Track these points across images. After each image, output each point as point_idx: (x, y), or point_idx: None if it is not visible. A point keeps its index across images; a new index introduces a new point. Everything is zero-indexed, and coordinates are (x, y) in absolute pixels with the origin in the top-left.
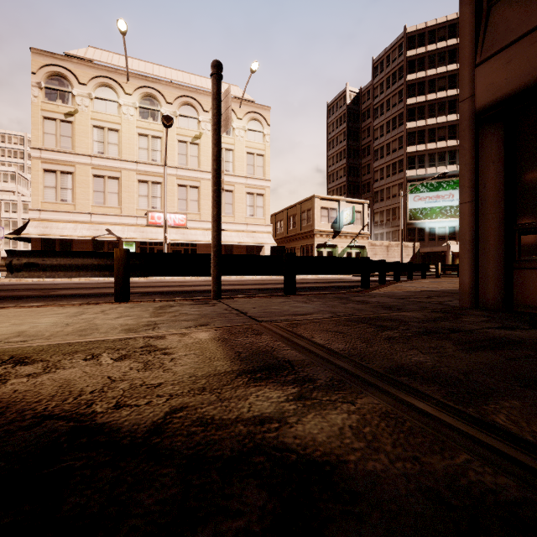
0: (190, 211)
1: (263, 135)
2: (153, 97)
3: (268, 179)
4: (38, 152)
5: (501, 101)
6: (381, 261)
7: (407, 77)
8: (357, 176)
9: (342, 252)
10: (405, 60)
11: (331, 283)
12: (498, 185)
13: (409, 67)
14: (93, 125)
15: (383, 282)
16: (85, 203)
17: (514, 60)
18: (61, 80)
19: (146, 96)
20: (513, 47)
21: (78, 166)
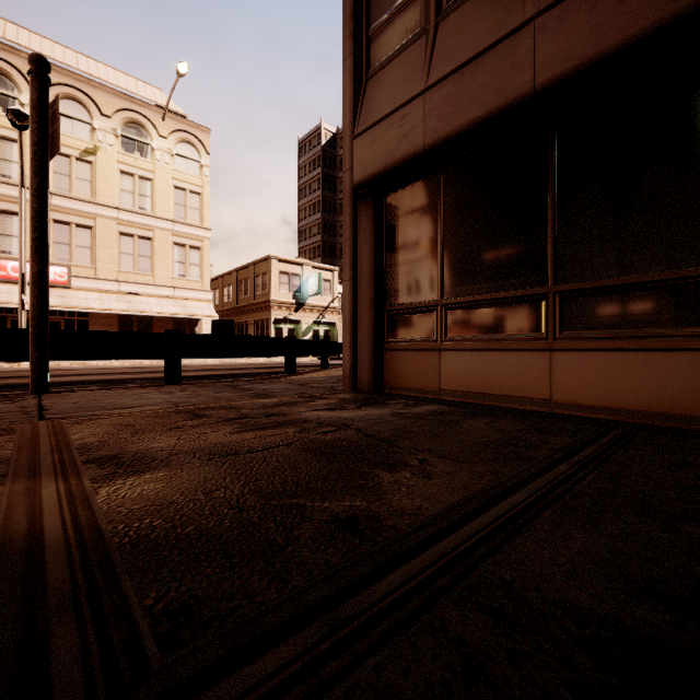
0: (76, 262)
1: (201, 166)
2: (3, 74)
3: (208, 227)
4: None
5: (369, 179)
6: (323, 341)
7: None
8: (335, 236)
9: (307, 329)
10: None
11: (273, 368)
12: (370, 264)
13: None
14: None
15: (325, 366)
16: None
17: (377, 141)
18: None
19: None
20: (377, 128)
21: None
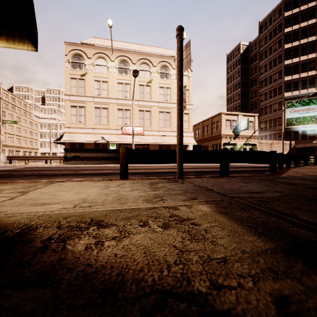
0: (145, 125)
1: (188, 77)
2: (125, 61)
3: (191, 104)
4: (68, 96)
5: None
6: (279, 153)
7: (285, 30)
8: (248, 99)
9: (240, 148)
10: (283, 19)
11: (238, 168)
12: None
13: (287, 23)
14: (94, 80)
15: (281, 168)
16: (90, 123)
17: None
18: (79, 57)
19: (121, 61)
20: None
21: (87, 103)
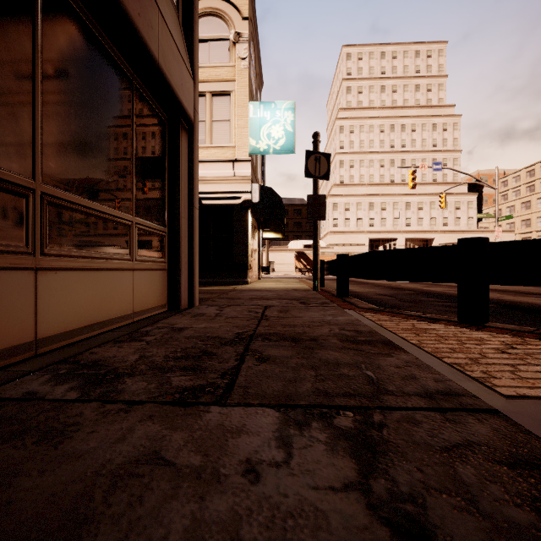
0: None
1: None
2: None
3: None
4: None
5: None
6: None
7: None
8: None
9: None
10: None
11: None
12: None
13: None
14: None
15: None
16: None
17: None
18: None
19: None
20: None
21: None
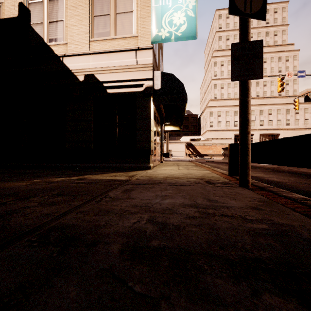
0: None
1: None
2: None
3: None
4: None
5: None
6: None
7: None
8: None
9: None
10: None
11: None
12: None
13: None
14: None
15: None
16: None
17: None
18: None
19: None
20: None
21: None
